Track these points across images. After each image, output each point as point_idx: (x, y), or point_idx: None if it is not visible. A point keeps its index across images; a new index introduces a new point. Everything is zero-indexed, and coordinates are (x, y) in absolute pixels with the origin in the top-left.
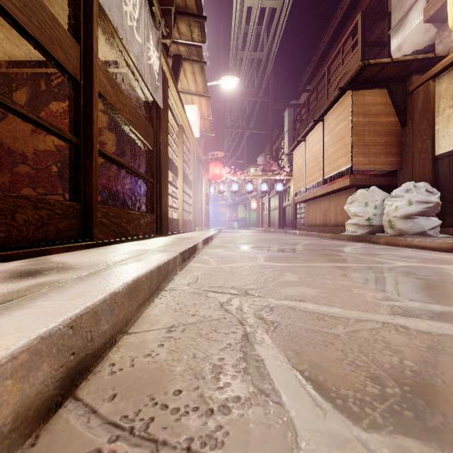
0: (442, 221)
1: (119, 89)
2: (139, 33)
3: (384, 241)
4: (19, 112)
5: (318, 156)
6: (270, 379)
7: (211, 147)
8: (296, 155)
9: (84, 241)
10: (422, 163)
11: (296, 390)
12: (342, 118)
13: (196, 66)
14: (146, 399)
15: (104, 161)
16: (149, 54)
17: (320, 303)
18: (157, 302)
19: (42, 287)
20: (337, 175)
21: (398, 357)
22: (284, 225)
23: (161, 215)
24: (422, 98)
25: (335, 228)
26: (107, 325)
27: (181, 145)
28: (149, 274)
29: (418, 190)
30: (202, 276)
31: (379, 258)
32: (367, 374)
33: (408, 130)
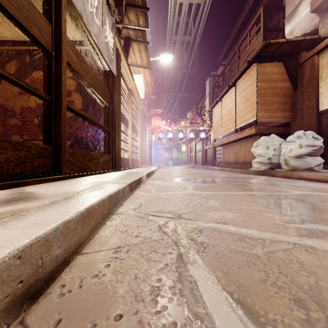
0: (324, 160)
1: (82, 60)
2: (97, 18)
3: (281, 174)
4: (1, 74)
5: (231, 112)
6: (203, 301)
7: (153, 106)
8: (215, 111)
9: (55, 175)
10: (309, 117)
11: (228, 314)
12: (250, 84)
13: (141, 46)
14: (88, 325)
15: (73, 115)
16: (106, 34)
17: (240, 225)
18: (108, 225)
19: (5, 215)
20: (245, 126)
21: (314, 277)
22: (206, 163)
23: (115, 155)
24: (309, 68)
25: (244, 165)
26: (60, 249)
27: (130, 104)
28: (101, 203)
29: (307, 136)
30: (145, 202)
31: (279, 188)
32: (290, 297)
33: (298, 92)
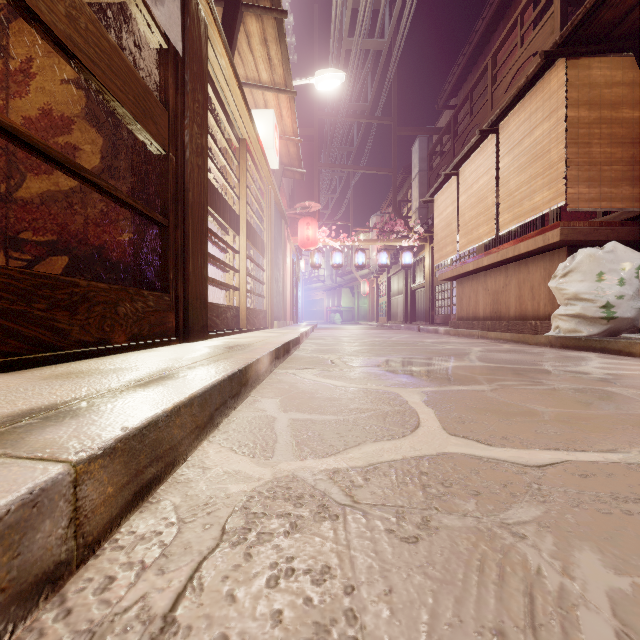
0: None
1: None
2: None
3: None
4: None
5: (485, 197)
6: None
7: (301, 197)
8: (441, 201)
9: None
10: None
11: None
12: (543, 116)
13: (269, 25)
14: None
15: (72, 184)
16: None
17: None
18: None
19: None
20: (513, 234)
21: None
22: (414, 318)
23: (187, 296)
24: None
25: (519, 324)
26: None
27: (244, 174)
28: None
29: None
30: None
31: None
32: None
33: None
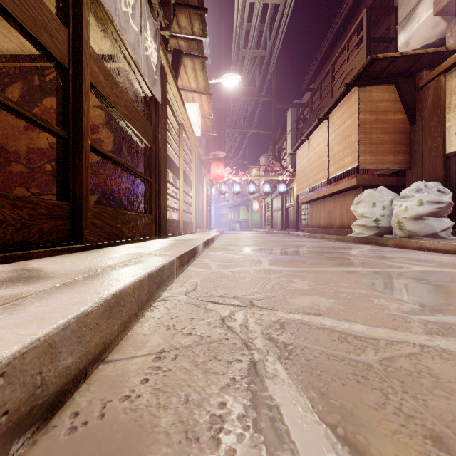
0: (454, 223)
1: (113, 81)
2: (134, 21)
3: (393, 243)
4: None
5: (322, 156)
6: (291, 441)
7: (213, 147)
8: (300, 155)
9: (73, 243)
10: (433, 162)
11: None
12: (349, 116)
13: (197, 62)
14: None
15: (100, 159)
16: (146, 45)
17: (339, 317)
18: (147, 316)
19: None
20: (342, 176)
21: None
22: (287, 226)
23: (160, 216)
24: (433, 93)
25: (340, 230)
26: (72, 357)
27: (181, 144)
28: (137, 284)
29: (429, 189)
30: (201, 283)
31: (392, 262)
32: (425, 433)
33: (417, 128)
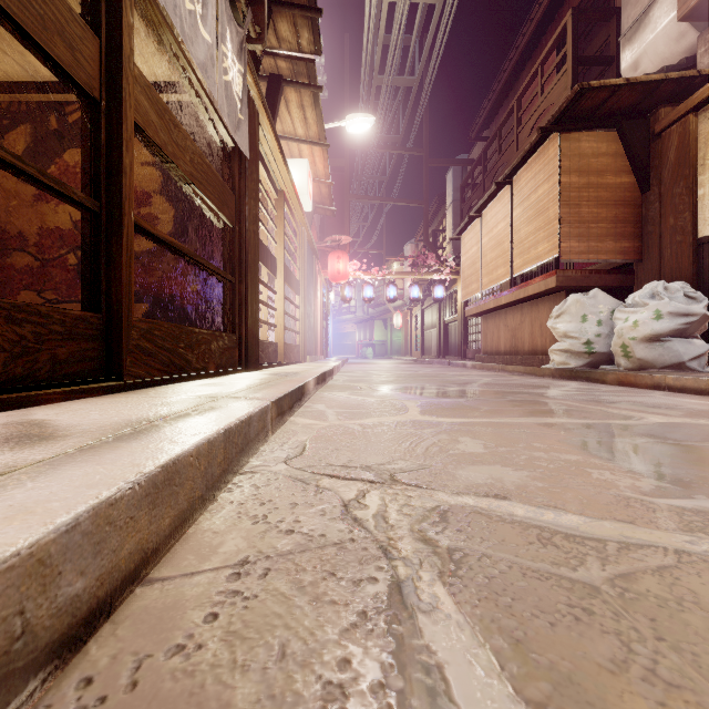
0: None
1: (172, 121)
2: (206, 26)
3: (615, 378)
4: None
5: (502, 241)
6: None
7: (331, 229)
8: (467, 240)
9: (107, 379)
10: (677, 251)
11: None
12: (544, 178)
13: (306, 95)
14: None
15: (153, 246)
16: (225, 65)
17: (537, 502)
18: (222, 500)
19: None
20: (534, 273)
21: None
22: (447, 352)
23: (248, 336)
24: (677, 143)
25: (530, 358)
26: (85, 579)
27: (282, 223)
28: (205, 448)
29: (672, 294)
30: (311, 443)
31: (615, 409)
32: None
33: (651, 197)
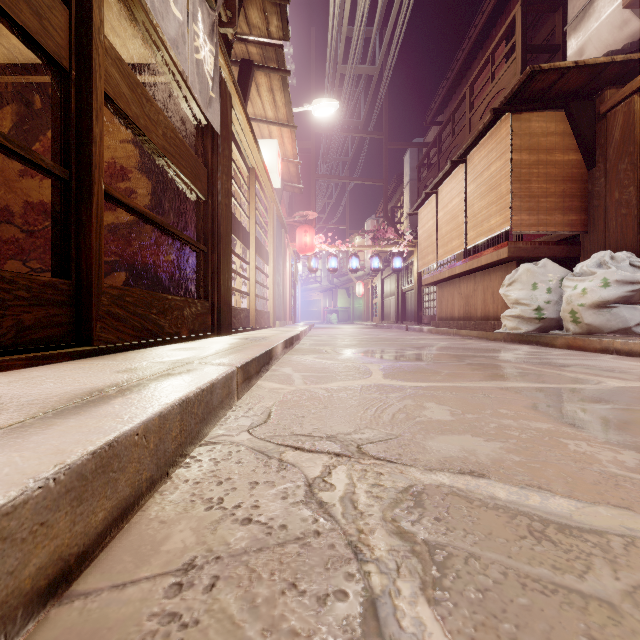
0: None
1: (144, 95)
2: (177, 4)
3: (564, 342)
4: None
5: (457, 216)
6: None
7: (299, 205)
8: (424, 215)
9: (76, 345)
10: (622, 223)
11: None
12: (496, 156)
13: (275, 79)
14: None
15: (132, 218)
16: (197, 44)
17: (518, 481)
18: (176, 478)
19: None
20: (485, 245)
21: None
22: (405, 318)
23: (220, 302)
24: (622, 122)
25: (483, 323)
26: None
27: (253, 198)
28: (156, 423)
29: (618, 263)
30: (276, 409)
31: (571, 372)
32: None
33: (597, 173)
